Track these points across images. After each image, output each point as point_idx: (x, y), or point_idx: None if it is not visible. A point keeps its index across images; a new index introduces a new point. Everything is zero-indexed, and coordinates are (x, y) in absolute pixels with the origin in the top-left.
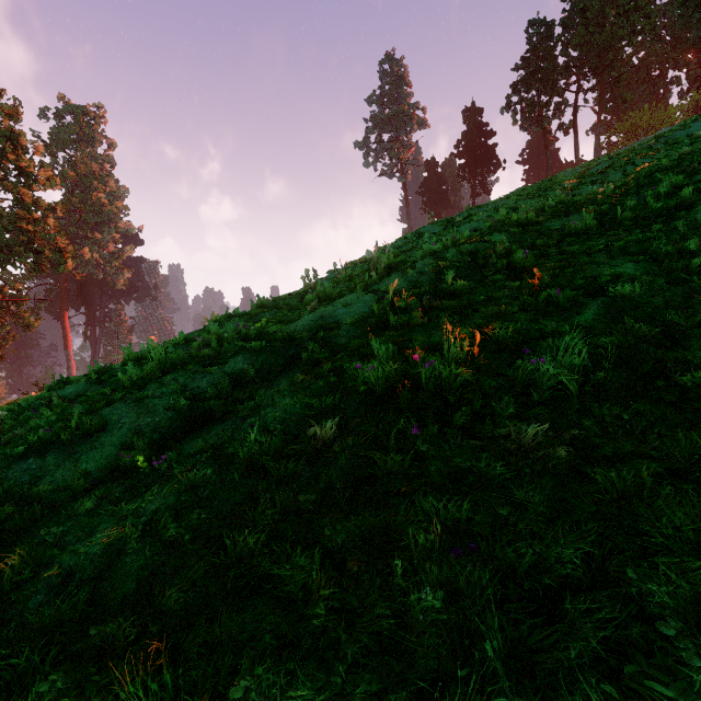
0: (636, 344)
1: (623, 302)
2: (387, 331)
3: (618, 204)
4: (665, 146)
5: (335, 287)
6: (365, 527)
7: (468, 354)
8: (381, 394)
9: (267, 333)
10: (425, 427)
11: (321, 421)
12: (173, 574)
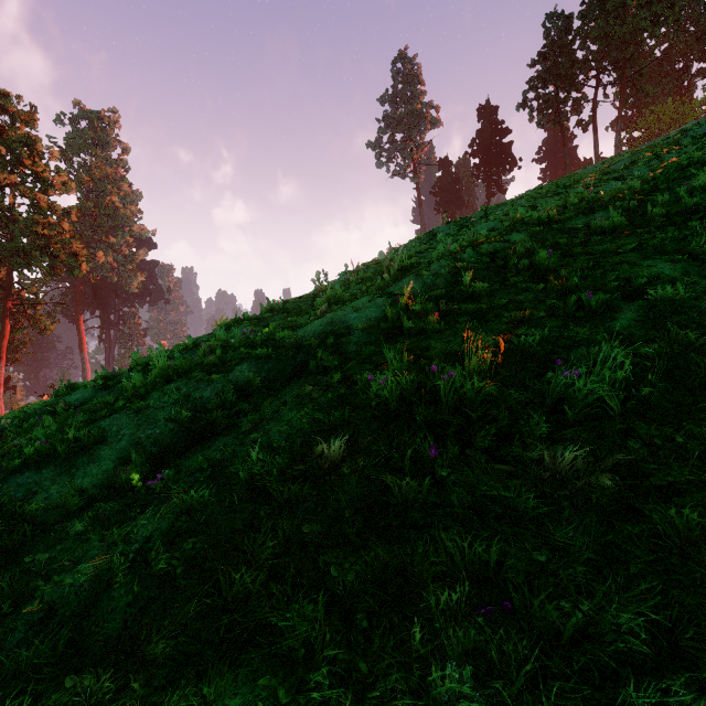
0: (682, 353)
1: (663, 306)
2: (401, 337)
3: (647, 200)
4: (692, 140)
5: (347, 290)
6: (377, 566)
7: (490, 364)
8: (395, 409)
9: (274, 339)
10: (444, 447)
11: (329, 438)
12: (163, 613)
